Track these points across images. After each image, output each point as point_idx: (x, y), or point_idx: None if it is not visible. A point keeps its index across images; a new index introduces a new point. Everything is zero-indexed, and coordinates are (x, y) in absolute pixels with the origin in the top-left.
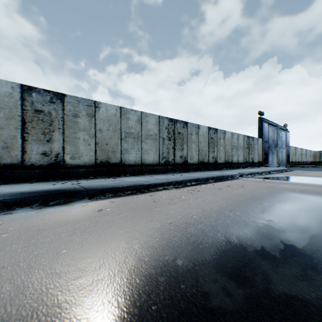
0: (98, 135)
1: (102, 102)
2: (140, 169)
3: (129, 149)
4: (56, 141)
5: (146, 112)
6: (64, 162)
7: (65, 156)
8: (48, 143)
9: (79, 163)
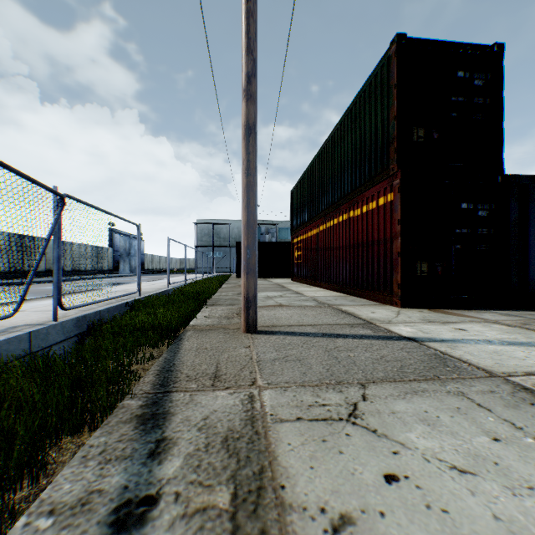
0: None
1: None
2: None
3: None
4: None
5: None
6: None
7: None
8: None
9: None
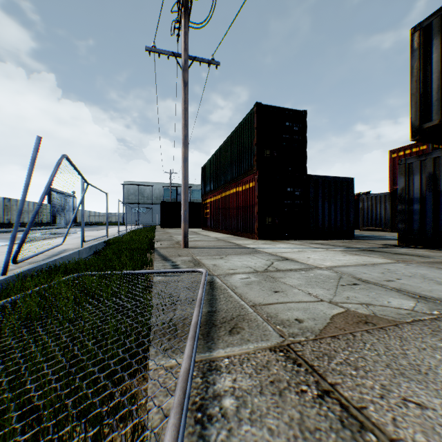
0: None
1: None
2: None
3: None
4: None
5: None
6: None
7: None
8: None
9: None
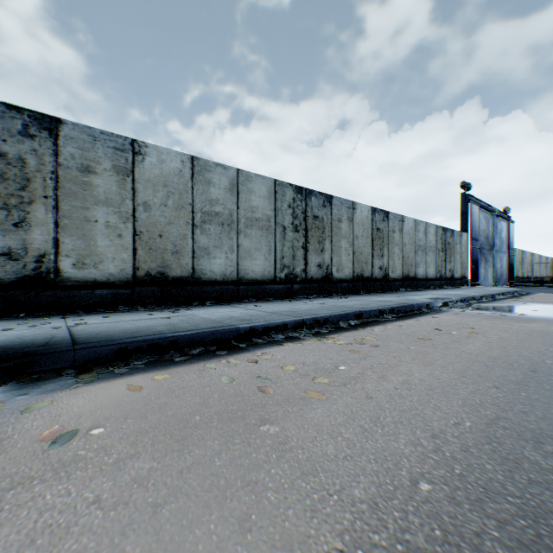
0: (142, 216)
1: (150, 144)
2: (234, 291)
3: (210, 248)
4: (38, 225)
5: (248, 172)
6: (59, 275)
7: (61, 261)
8: (16, 230)
9: (95, 276)
